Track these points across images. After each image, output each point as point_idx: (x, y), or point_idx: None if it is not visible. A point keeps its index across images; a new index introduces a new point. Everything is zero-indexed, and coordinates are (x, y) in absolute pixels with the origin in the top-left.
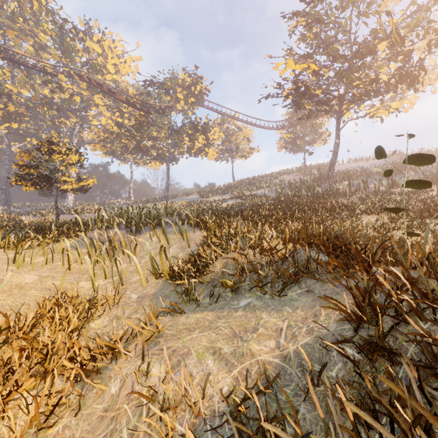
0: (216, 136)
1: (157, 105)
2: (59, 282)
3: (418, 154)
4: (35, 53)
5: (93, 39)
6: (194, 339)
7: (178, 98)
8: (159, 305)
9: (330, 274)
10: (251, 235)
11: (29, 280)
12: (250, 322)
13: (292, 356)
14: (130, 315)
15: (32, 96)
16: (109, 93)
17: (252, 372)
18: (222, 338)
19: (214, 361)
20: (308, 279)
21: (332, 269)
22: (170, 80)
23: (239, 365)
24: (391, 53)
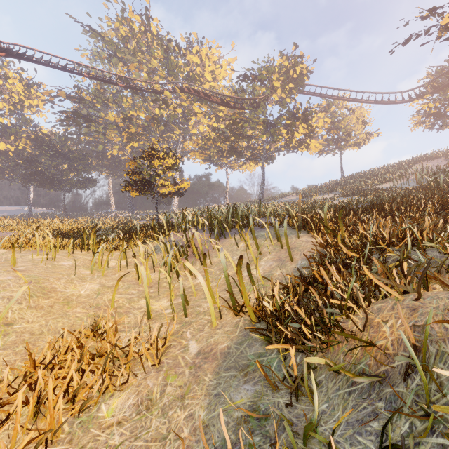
0: (320, 123)
1: (251, 98)
2: (118, 296)
3: None
4: (148, 79)
5: (192, 51)
6: None
7: (274, 88)
8: (225, 403)
9: None
10: (446, 243)
11: (84, 291)
12: None
13: None
14: (170, 403)
15: (145, 116)
16: (205, 97)
17: None
18: None
19: None
20: None
21: None
22: (265, 68)
23: None
24: None
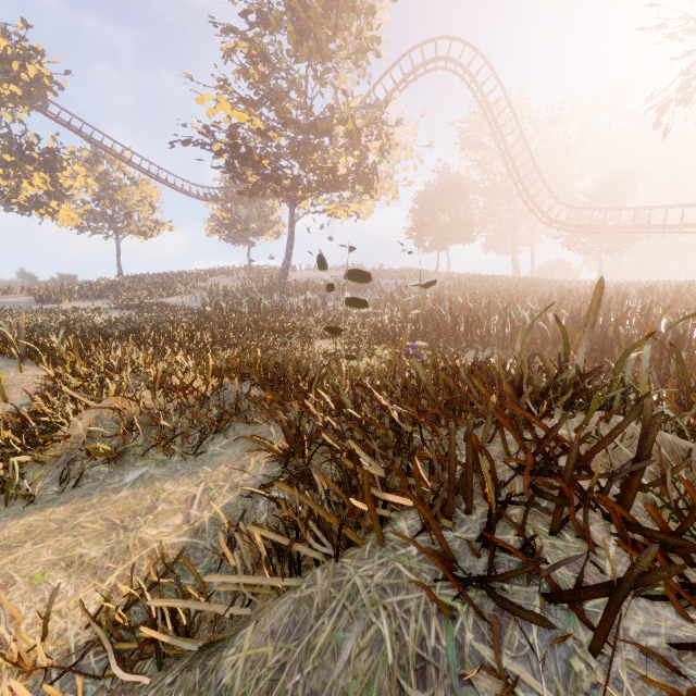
0: (79, 183)
1: None
2: None
3: (357, 270)
4: None
5: None
6: (22, 559)
7: None
8: None
9: (264, 412)
10: (151, 368)
11: None
12: (143, 502)
13: (207, 526)
14: None
15: None
16: None
17: (144, 568)
18: (86, 539)
19: (69, 577)
20: (238, 424)
21: (268, 406)
22: None
23: (119, 567)
24: (348, 143)
